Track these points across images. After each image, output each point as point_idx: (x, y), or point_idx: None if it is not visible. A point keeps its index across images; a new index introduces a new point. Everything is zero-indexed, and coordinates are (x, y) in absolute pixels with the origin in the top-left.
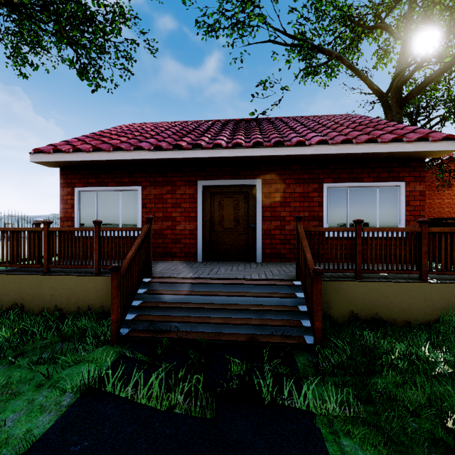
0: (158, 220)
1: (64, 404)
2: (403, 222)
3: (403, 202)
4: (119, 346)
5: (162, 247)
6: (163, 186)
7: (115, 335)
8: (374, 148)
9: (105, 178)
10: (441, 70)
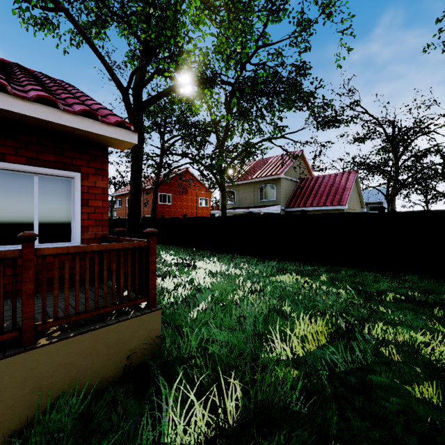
0: None
1: None
2: (79, 229)
3: (79, 201)
4: None
5: None
6: None
7: None
8: (1, 101)
9: None
10: (171, 89)
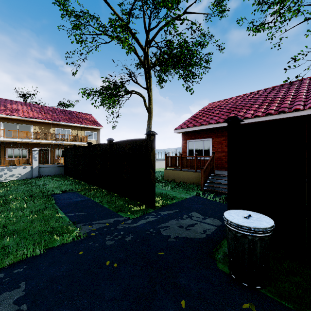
0: (219, 152)
1: (191, 196)
2: None
3: None
4: (203, 191)
5: (220, 164)
6: (221, 137)
7: (202, 188)
8: None
9: (197, 136)
10: None
